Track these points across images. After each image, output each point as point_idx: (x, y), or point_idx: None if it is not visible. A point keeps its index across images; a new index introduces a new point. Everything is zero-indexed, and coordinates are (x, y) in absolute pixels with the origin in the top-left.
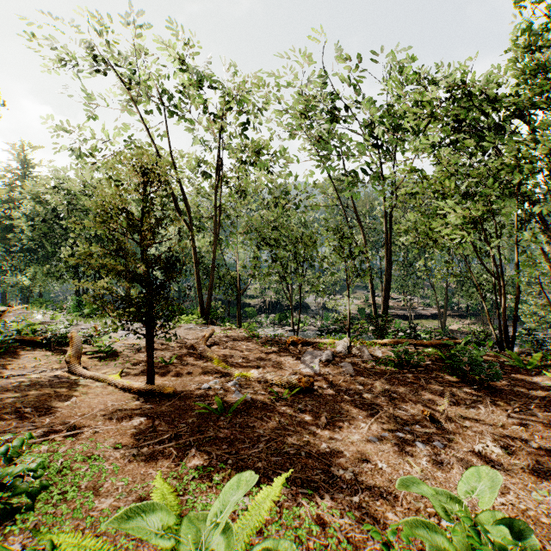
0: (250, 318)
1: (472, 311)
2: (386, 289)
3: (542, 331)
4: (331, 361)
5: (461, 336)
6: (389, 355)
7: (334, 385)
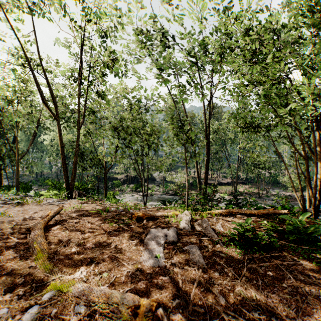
0: (116, 187)
1: (249, 180)
2: (207, 167)
3: (287, 191)
4: (176, 242)
5: (245, 195)
6: (229, 228)
7: (186, 297)
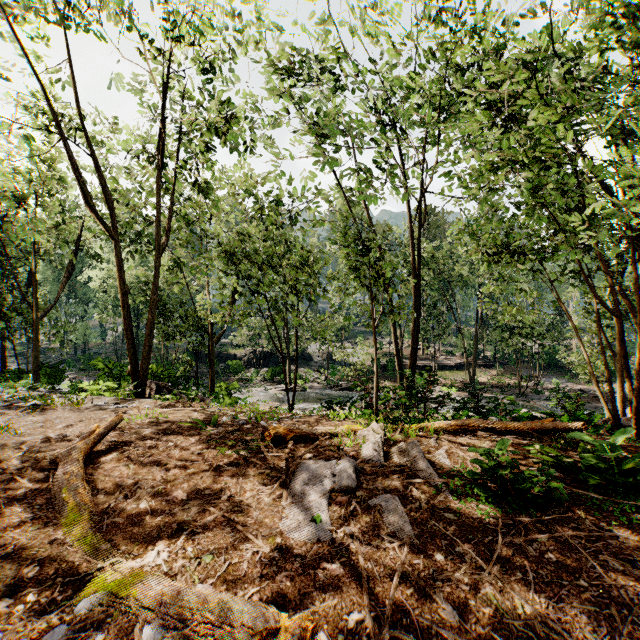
0: (234, 373)
1: (499, 359)
2: (415, 334)
3: (577, 381)
4: (355, 488)
5: (492, 390)
6: (462, 460)
7: (375, 608)
